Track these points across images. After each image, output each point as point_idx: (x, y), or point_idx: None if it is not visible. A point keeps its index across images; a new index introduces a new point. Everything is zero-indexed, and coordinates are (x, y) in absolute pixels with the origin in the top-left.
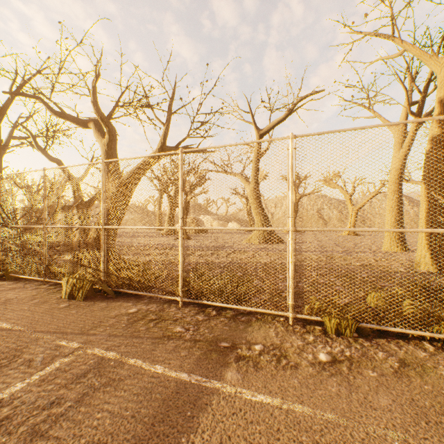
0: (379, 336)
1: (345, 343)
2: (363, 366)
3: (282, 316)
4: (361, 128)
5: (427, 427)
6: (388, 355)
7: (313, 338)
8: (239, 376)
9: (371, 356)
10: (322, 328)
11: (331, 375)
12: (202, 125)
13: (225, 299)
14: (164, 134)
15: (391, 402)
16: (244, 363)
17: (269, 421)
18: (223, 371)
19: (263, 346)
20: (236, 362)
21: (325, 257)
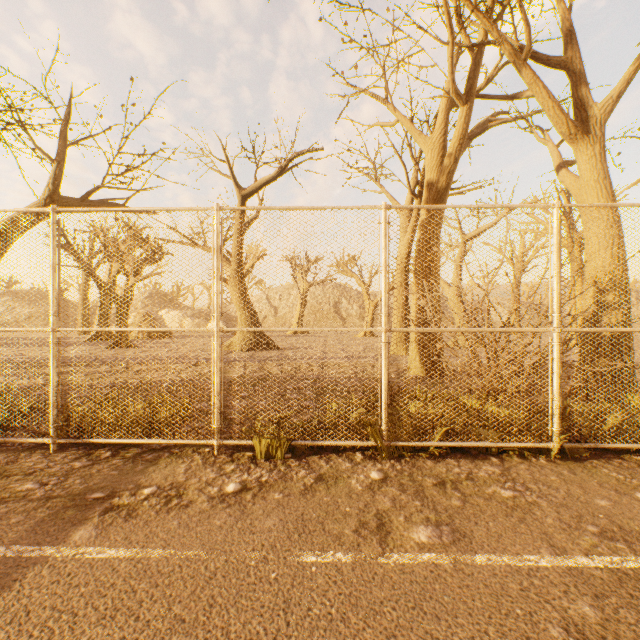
0: (316, 453)
1: (271, 466)
2: (274, 489)
3: (210, 446)
4: (295, 208)
5: (297, 538)
6: (310, 473)
7: (235, 467)
8: (95, 532)
9: (290, 477)
10: (255, 453)
11: (227, 507)
12: (128, 170)
13: (133, 432)
14: (53, 176)
15: (277, 522)
16: (113, 515)
17: (105, 578)
18: (71, 531)
19: (157, 488)
20: (101, 515)
21: (319, 365)
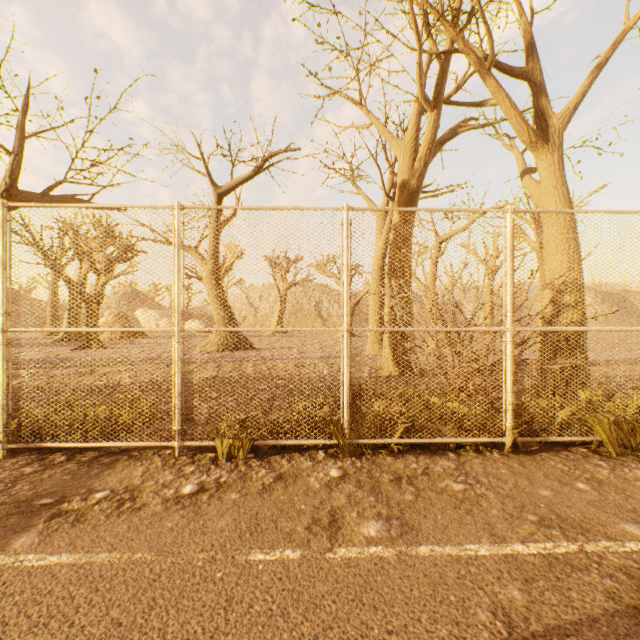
0: (279, 452)
1: (232, 467)
2: (231, 490)
3: (172, 448)
4: (258, 208)
5: (249, 537)
6: (270, 472)
7: (195, 468)
8: (38, 539)
9: (250, 477)
10: (217, 454)
11: (181, 508)
12: (94, 165)
13: (91, 436)
14: (11, 169)
15: (231, 522)
16: (60, 521)
17: (43, 585)
18: (13, 539)
19: (110, 492)
20: (47, 522)
21: (295, 365)
